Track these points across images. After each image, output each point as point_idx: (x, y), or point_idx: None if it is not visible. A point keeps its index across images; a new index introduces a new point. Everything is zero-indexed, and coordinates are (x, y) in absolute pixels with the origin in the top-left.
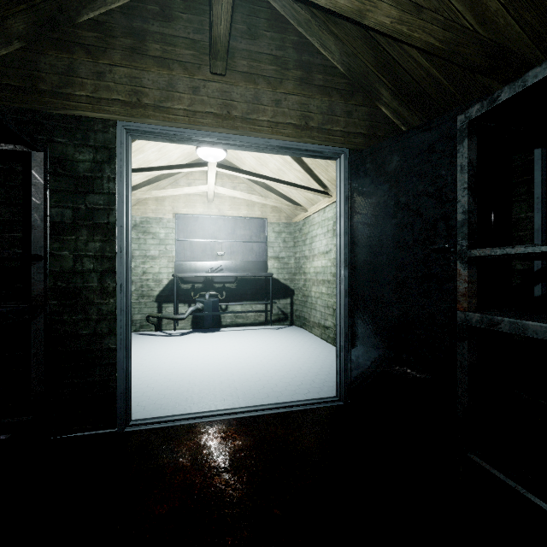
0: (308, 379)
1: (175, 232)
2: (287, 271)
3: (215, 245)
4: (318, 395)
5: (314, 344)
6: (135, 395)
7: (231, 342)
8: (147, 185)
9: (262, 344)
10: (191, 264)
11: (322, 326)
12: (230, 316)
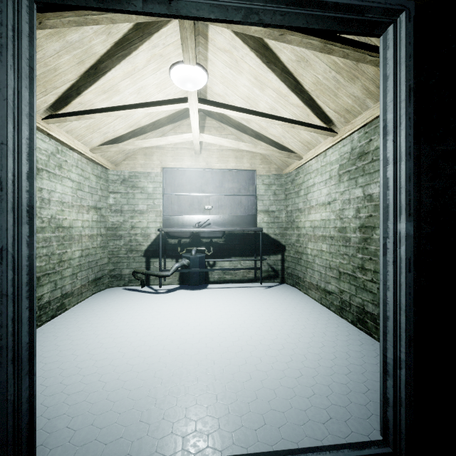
0: (322, 382)
1: (163, 186)
2: (278, 225)
3: (203, 199)
4: (347, 429)
5: (313, 313)
6: (75, 398)
7: (216, 304)
8: (133, 137)
9: (252, 308)
10: (178, 218)
11: (322, 290)
12: (218, 272)
